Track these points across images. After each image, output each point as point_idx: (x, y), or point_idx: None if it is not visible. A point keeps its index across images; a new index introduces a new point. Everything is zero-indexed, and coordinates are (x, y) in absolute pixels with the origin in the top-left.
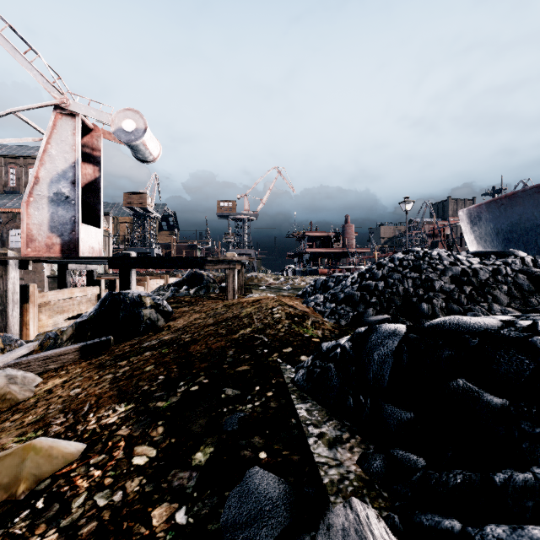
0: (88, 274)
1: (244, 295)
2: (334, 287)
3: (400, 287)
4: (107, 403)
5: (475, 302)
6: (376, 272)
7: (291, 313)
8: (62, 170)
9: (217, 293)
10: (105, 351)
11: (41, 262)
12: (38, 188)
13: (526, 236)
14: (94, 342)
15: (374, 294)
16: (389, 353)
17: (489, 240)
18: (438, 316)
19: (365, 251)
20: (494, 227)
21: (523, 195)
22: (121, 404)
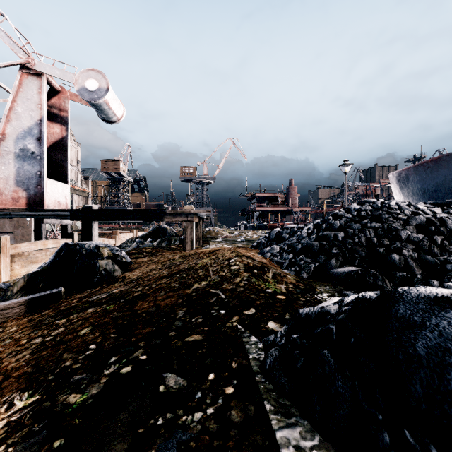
0: (63, 228)
1: (201, 246)
2: (289, 238)
3: (362, 237)
4: (9, 390)
5: (449, 253)
6: (334, 223)
7: (250, 265)
8: (27, 127)
9: (177, 244)
10: (53, 304)
11: (15, 216)
12: (4, 144)
13: (450, 195)
14: (43, 294)
15: (334, 245)
16: (450, 345)
17: (416, 198)
18: (412, 268)
19: (307, 209)
20: (420, 187)
21: (448, 159)
22: (24, 393)
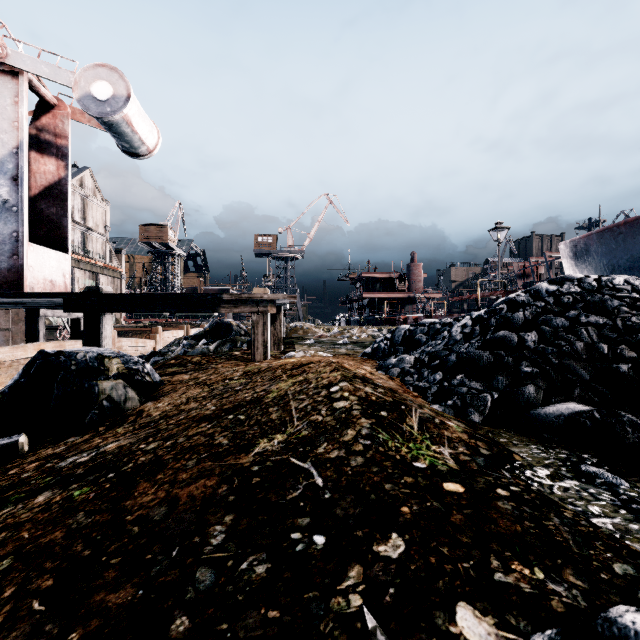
0: (73, 323)
1: (282, 353)
2: (428, 341)
3: (578, 342)
4: None
5: None
6: (513, 316)
7: (370, 398)
8: None
9: (244, 349)
10: None
11: None
12: None
13: None
14: None
15: (524, 356)
16: None
17: None
18: None
19: (436, 295)
20: (607, 263)
21: None
22: None
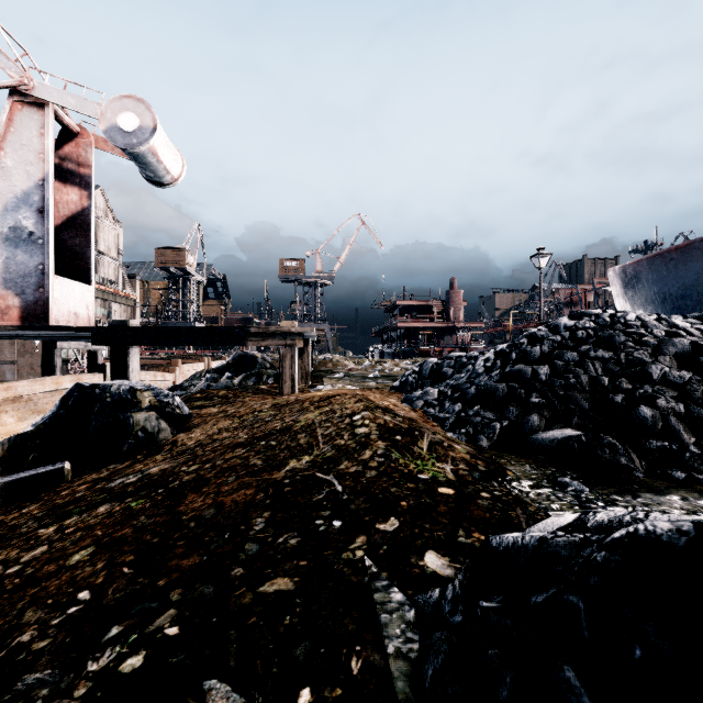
0: (89, 356)
1: (310, 387)
2: (453, 375)
3: (583, 375)
4: None
5: None
6: (531, 350)
7: (388, 425)
8: (22, 192)
9: (270, 383)
10: (47, 493)
11: (8, 338)
12: None
13: None
14: (30, 475)
15: (534, 389)
16: None
17: (652, 309)
18: (678, 434)
19: (477, 325)
20: (658, 291)
21: (702, 246)
22: None
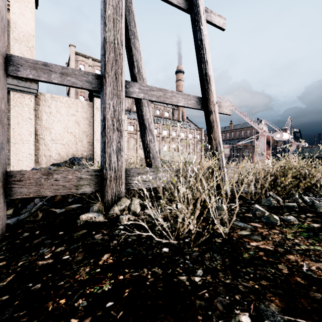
0: None
1: None
2: None
3: None
4: None
5: None
6: None
7: None
8: (293, 150)
9: None
10: None
11: None
12: (290, 152)
13: None
14: None
15: None
16: None
17: None
18: None
19: None
20: None
21: None
22: None
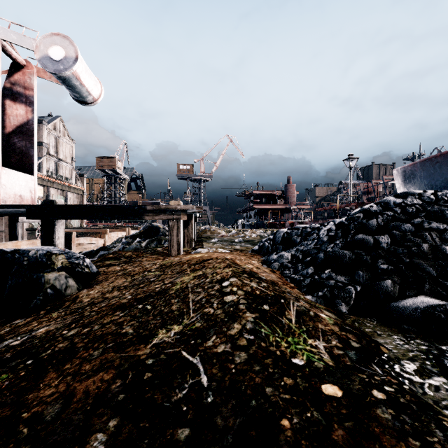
0: None
1: (193, 249)
2: (301, 241)
3: (424, 244)
4: None
5: None
6: (369, 222)
7: (255, 292)
8: None
9: (165, 246)
10: None
11: None
12: None
13: None
14: None
15: (380, 255)
16: None
17: None
18: None
19: (305, 207)
20: (428, 183)
21: None
22: None
